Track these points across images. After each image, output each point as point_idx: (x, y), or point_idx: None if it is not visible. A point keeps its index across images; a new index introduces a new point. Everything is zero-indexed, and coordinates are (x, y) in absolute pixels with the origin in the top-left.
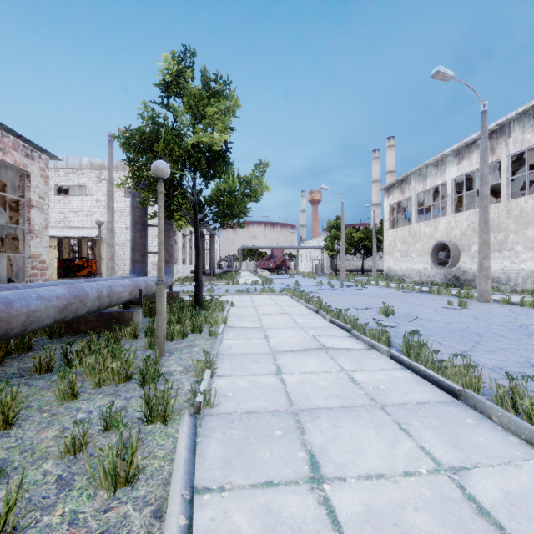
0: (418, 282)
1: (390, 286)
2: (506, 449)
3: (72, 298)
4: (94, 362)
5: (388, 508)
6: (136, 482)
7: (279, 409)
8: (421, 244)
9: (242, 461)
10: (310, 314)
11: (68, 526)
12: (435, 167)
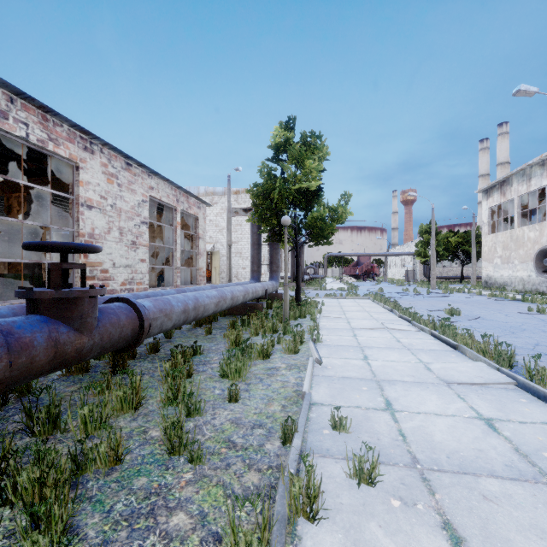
0: (521, 291)
1: (482, 294)
2: (461, 362)
3: (245, 292)
4: (259, 323)
5: (391, 365)
6: (298, 354)
7: (353, 345)
8: (525, 250)
9: (336, 354)
10: (385, 312)
11: (282, 358)
12: (541, 166)
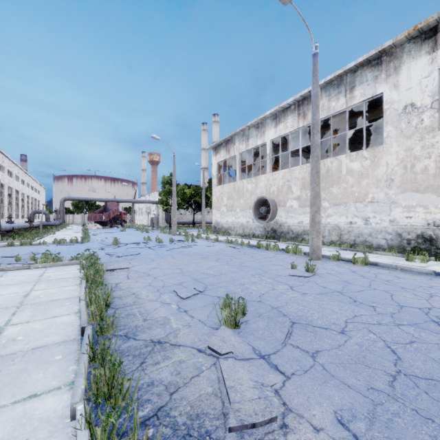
0: (242, 234)
1: (219, 240)
2: None
3: None
4: None
5: None
6: None
7: None
8: (244, 200)
9: None
10: (55, 352)
11: None
12: (257, 129)
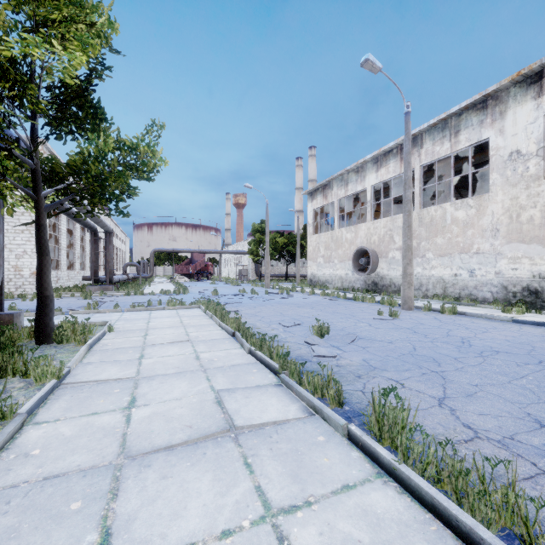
0: (340, 288)
1: (315, 293)
2: None
3: None
4: None
5: None
6: None
7: None
8: (343, 250)
9: None
10: (224, 340)
11: None
12: (356, 173)
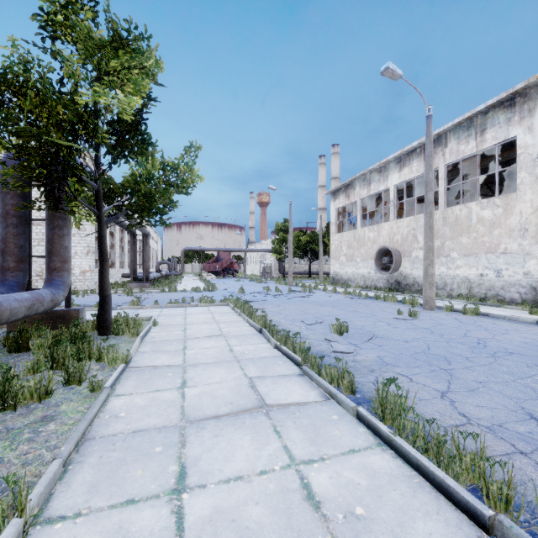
0: (363, 286)
1: (337, 291)
2: None
3: None
4: None
5: None
6: None
7: None
8: (366, 249)
9: None
10: (252, 336)
11: None
12: (379, 173)
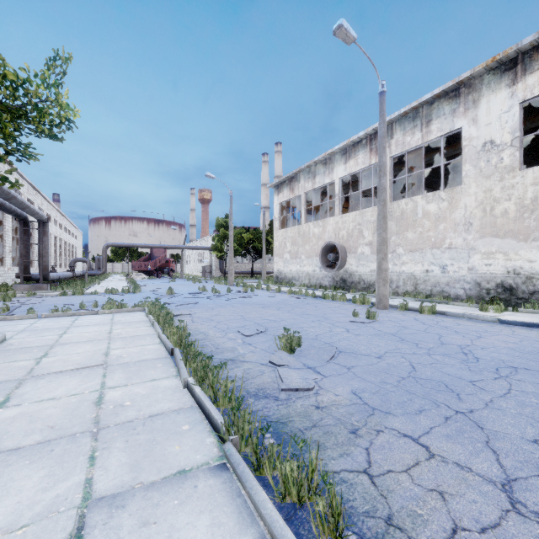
0: (307, 285)
1: (281, 291)
2: None
3: None
4: None
5: None
6: None
7: None
8: (311, 246)
9: None
10: (156, 362)
11: None
12: (324, 165)
